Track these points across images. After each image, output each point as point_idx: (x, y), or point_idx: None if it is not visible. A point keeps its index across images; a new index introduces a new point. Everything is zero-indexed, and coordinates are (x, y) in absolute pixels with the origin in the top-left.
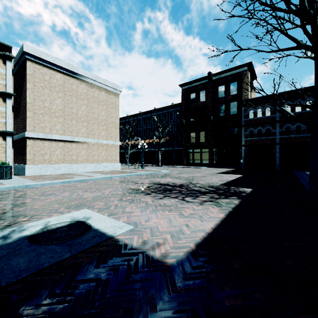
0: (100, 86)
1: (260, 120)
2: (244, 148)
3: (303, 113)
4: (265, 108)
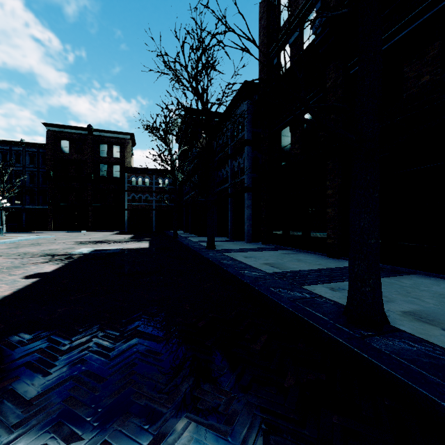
0: None
1: (141, 188)
2: (127, 212)
3: (170, 188)
4: (145, 178)
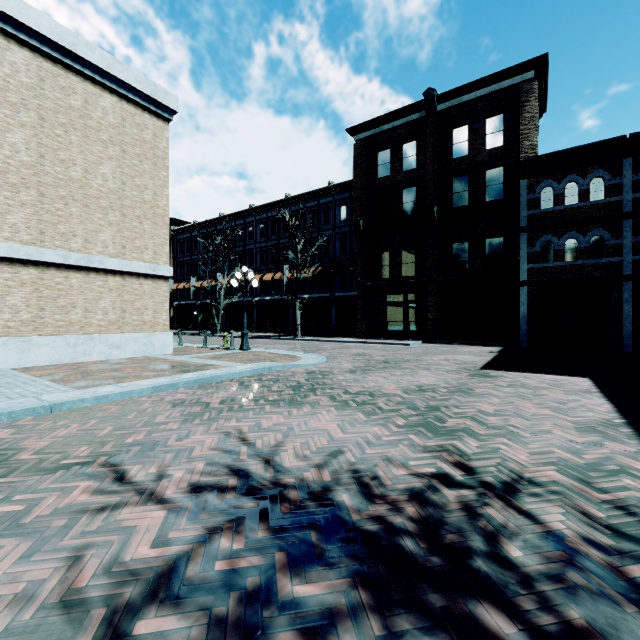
0: (92, 75)
1: (573, 213)
2: (526, 292)
3: None
4: (589, 178)
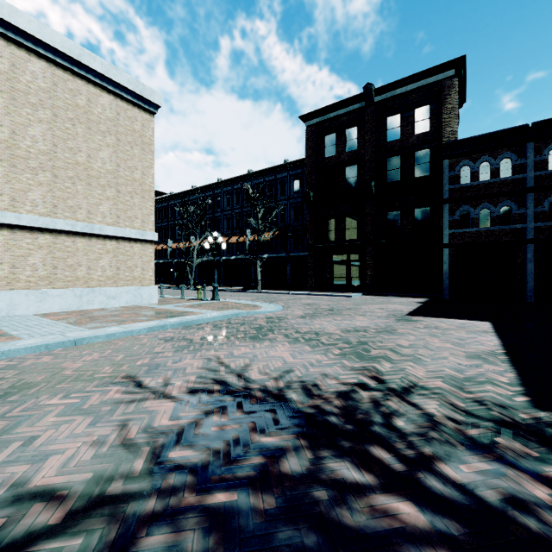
0: (94, 79)
1: (486, 188)
2: (448, 253)
3: None
4: (499, 159)
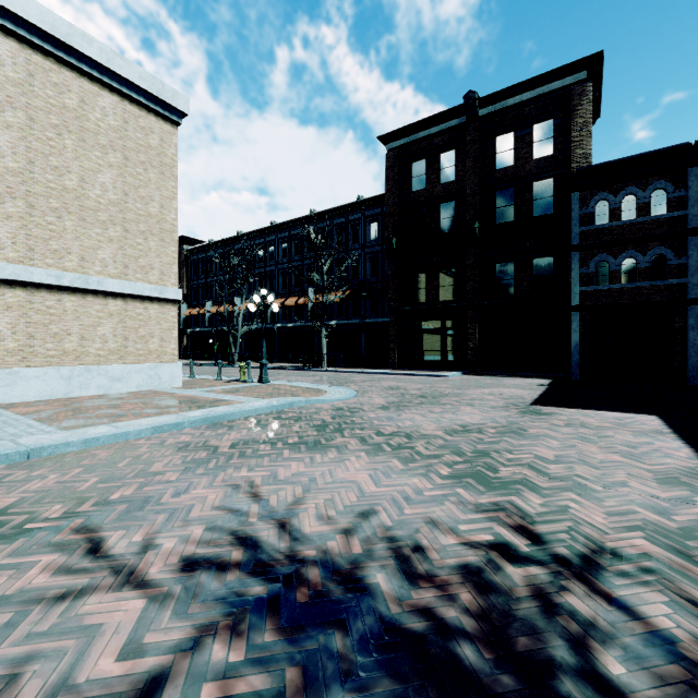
0: (90, 71)
1: (631, 230)
2: (579, 317)
3: None
4: (650, 190)
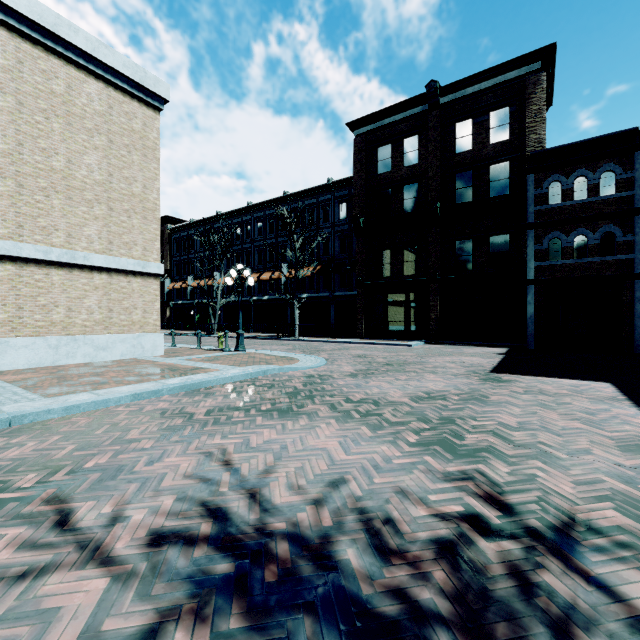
0: (76, 59)
1: (582, 209)
2: (533, 291)
3: None
4: (599, 172)
